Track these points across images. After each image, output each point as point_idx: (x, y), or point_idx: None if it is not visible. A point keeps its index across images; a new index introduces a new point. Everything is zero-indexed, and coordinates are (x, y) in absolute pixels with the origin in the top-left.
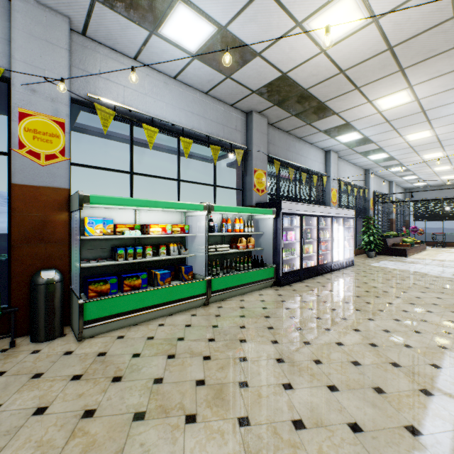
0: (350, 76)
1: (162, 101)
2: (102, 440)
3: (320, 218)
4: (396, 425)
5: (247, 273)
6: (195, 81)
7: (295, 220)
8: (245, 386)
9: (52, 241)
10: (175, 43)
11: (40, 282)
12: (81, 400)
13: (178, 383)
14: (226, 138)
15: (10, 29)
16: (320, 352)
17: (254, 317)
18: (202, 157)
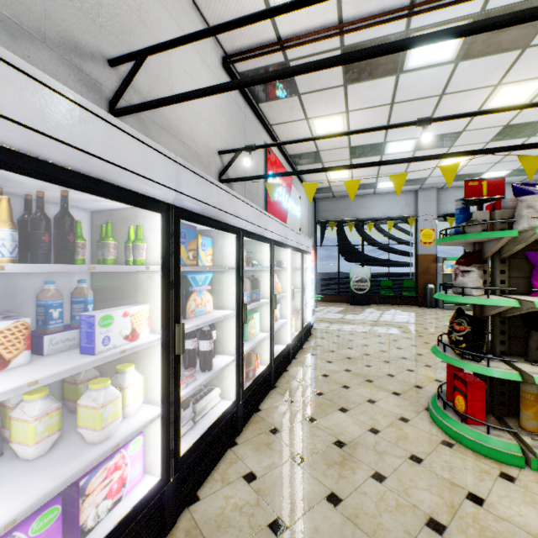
0: None
1: None
2: None
3: None
4: None
5: None
6: (507, 181)
7: None
8: None
9: (430, 274)
10: None
11: (428, 288)
12: (447, 315)
13: None
14: None
15: (416, 200)
16: None
17: None
18: None
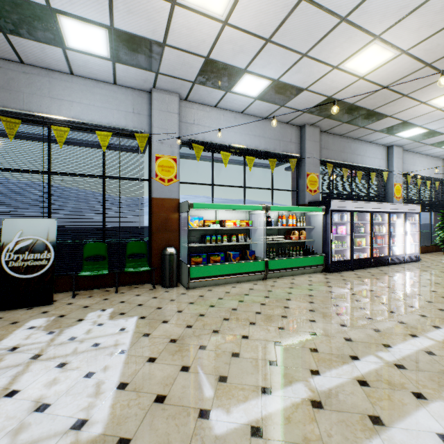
0: (394, 88)
1: (233, 132)
2: (210, 323)
3: (376, 214)
4: (376, 343)
5: (298, 259)
6: (256, 112)
7: (345, 216)
8: (285, 317)
9: (170, 230)
10: (242, 94)
11: (167, 254)
12: (196, 310)
13: (245, 311)
14: (282, 150)
15: (150, 109)
16: (344, 310)
17: (300, 289)
18: (263, 165)
